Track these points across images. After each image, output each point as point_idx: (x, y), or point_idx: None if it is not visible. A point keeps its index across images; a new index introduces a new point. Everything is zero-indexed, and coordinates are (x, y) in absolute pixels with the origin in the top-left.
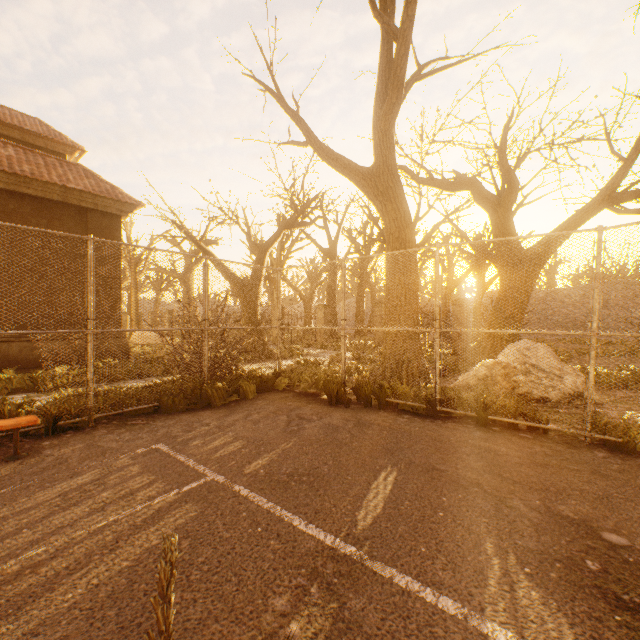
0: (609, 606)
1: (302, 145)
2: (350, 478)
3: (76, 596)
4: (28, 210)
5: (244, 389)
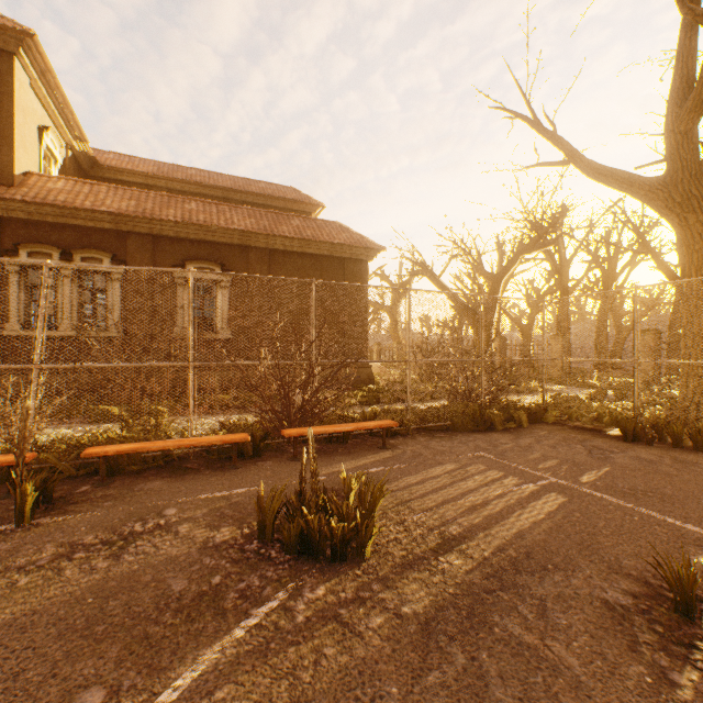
0: None
1: (558, 165)
2: None
3: (526, 524)
4: (308, 266)
5: (519, 418)
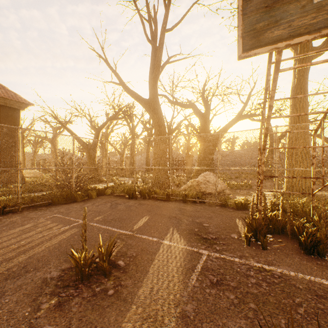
0: (195, 235)
1: (118, 84)
2: (133, 218)
3: (43, 249)
4: None
5: (91, 194)
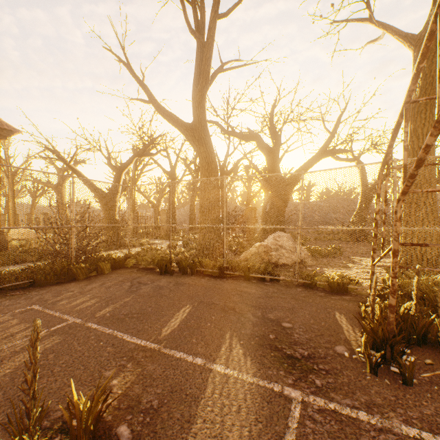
0: (271, 350)
1: (147, 102)
2: (163, 312)
3: None
4: None
5: (101, 267)
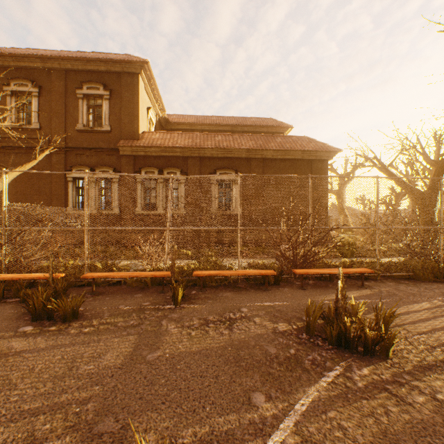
0: None
1: None
2: None
3: None
4: (287, 166)
5: None
